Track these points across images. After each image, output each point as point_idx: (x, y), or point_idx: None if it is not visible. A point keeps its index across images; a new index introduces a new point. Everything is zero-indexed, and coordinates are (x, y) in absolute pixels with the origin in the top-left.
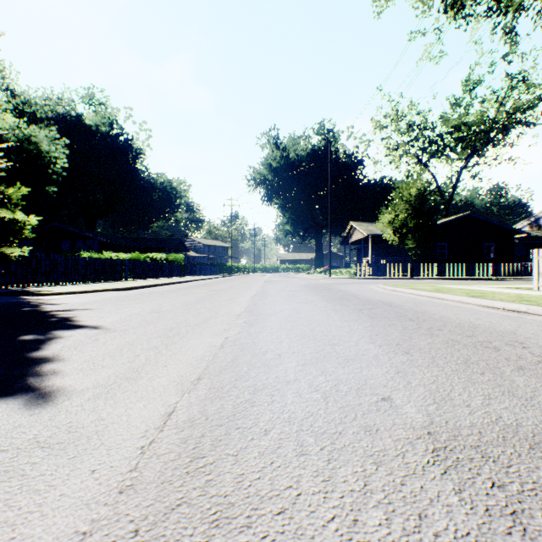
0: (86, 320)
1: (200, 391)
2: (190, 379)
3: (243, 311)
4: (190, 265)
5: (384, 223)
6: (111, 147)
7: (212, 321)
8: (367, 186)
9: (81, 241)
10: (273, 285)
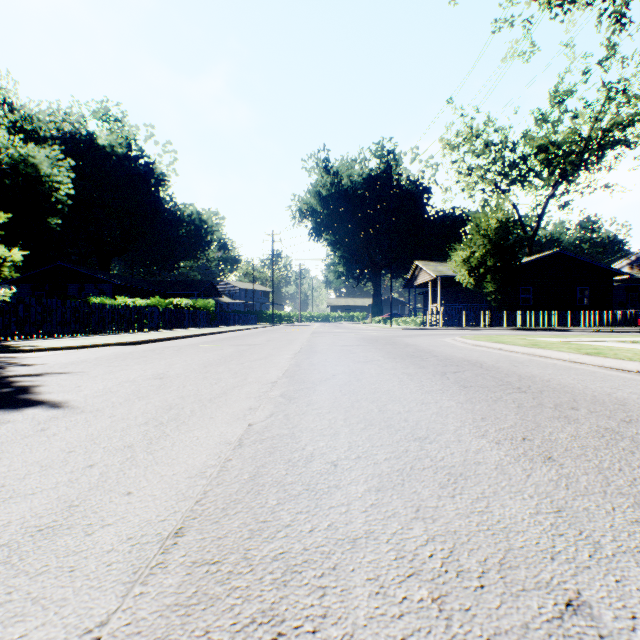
0: (52, 392)
1: (169, 576)
2: (162, 534)
3: (281, 375)
4: (222, 313)
5: (457, 262)
6: (128, 172)
7: (235, 393)
8: (434, 219)
9: (92, 284)
10: (322, 338)
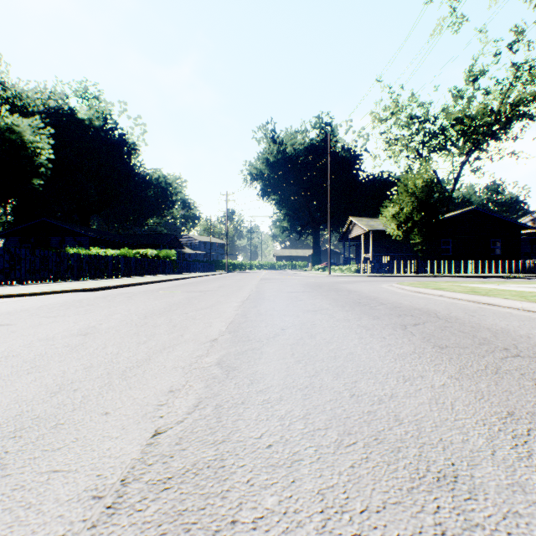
0: None
1: None
2: None
3: (224, 330)
4: (182, 262)
5: (387, 218)
6: (104, 142)
7: (161, 358)
8: (365, 181)
9: (71, 237)
10: (269, 284)
